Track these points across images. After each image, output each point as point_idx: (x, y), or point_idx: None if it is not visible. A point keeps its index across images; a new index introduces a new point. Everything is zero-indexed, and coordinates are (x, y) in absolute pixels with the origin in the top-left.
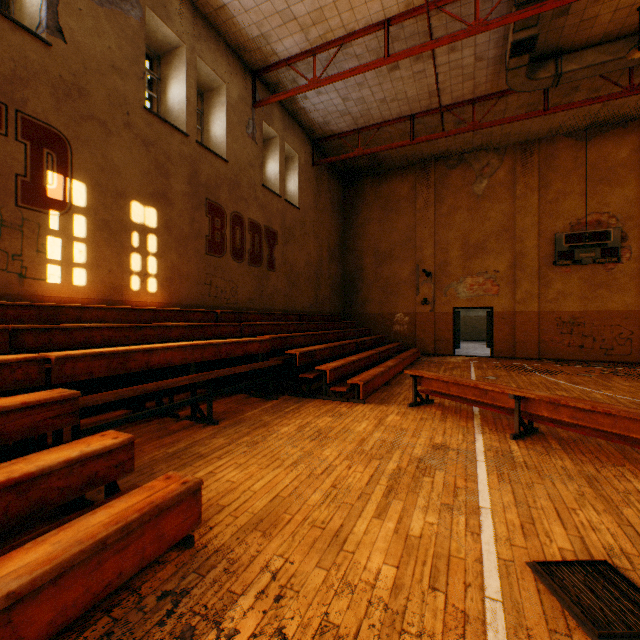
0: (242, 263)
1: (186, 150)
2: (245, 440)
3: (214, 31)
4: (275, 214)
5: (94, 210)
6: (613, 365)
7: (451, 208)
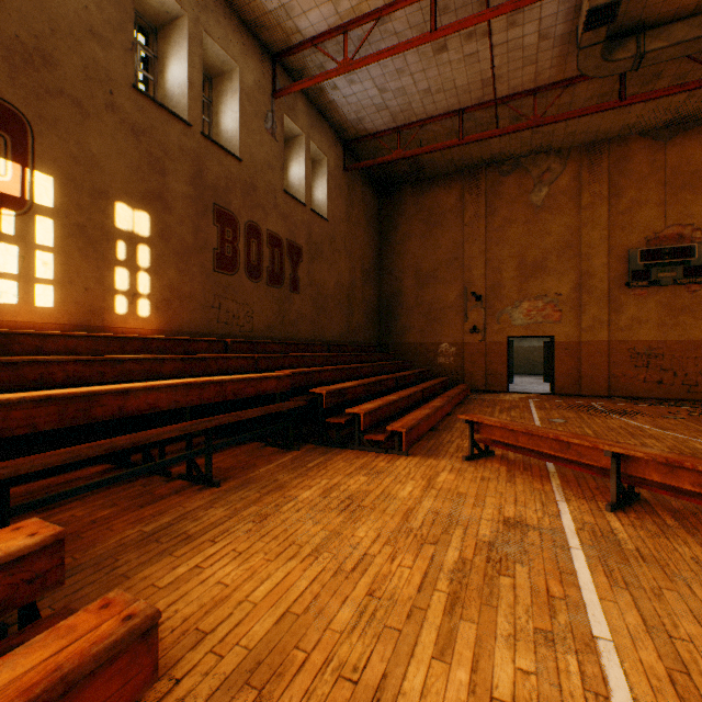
0: (259, 283)
1: (188, 143)
2: (252, 511)
3: (224, 1)
4: (299, 226)
5: (65, 211)
6: (699, 404)
7: (505, 221)
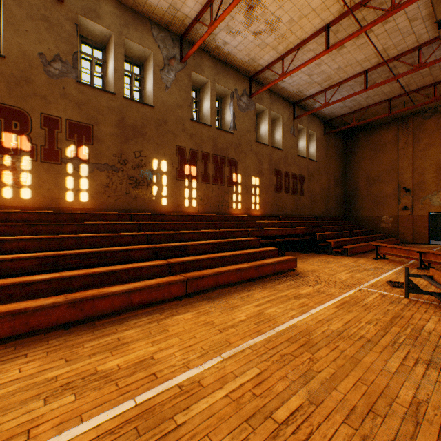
0: (288, 194)
1: (267, 151)
2: (299, 260)
3: (277, 96)
4: (303, 167)
5: (242, 183)
6: None
7: (426, 145)
